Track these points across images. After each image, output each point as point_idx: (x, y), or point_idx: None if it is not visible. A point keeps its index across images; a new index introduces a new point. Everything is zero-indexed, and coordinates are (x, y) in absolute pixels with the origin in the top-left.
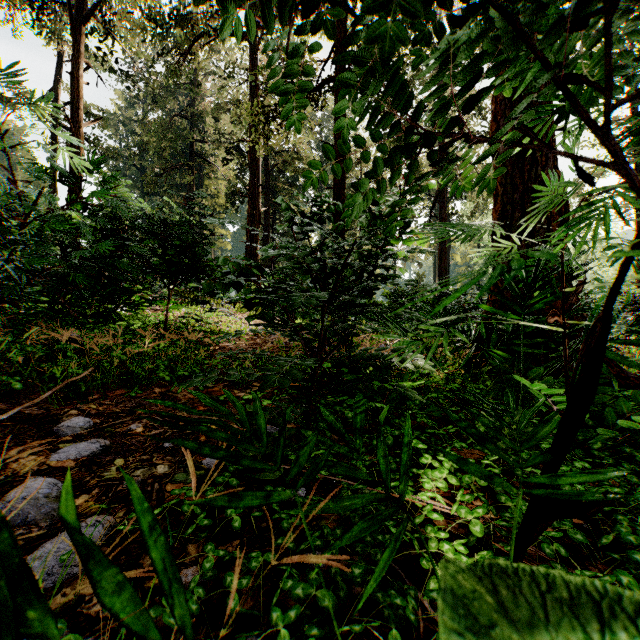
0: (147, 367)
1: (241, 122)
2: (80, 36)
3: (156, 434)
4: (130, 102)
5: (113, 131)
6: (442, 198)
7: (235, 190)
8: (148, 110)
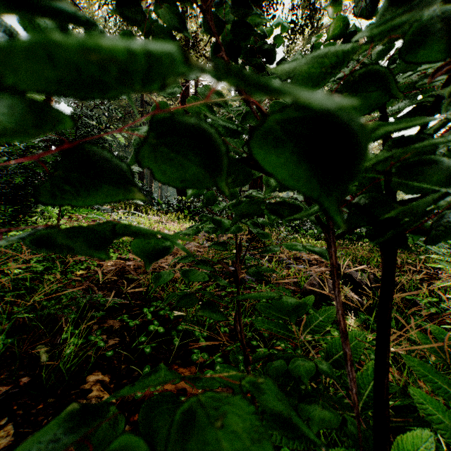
0: None
1: None
2: None
3: None
4: None
5: None
6: None
7: None
8: None
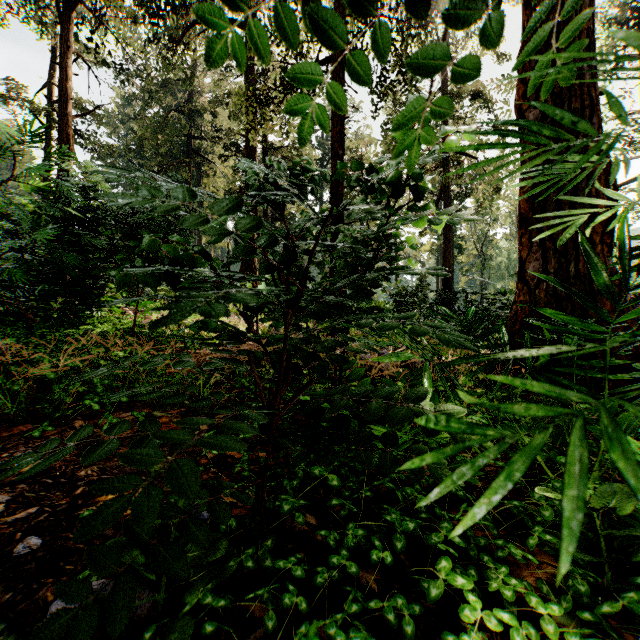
0: (73, 390)
1: (238, 116)
2: (69, 25)
3: (19, 520)
4: (128, 99)
5: (111, 129)
6: (446, 194)
7: (233, 187)
8: (144, 106)
